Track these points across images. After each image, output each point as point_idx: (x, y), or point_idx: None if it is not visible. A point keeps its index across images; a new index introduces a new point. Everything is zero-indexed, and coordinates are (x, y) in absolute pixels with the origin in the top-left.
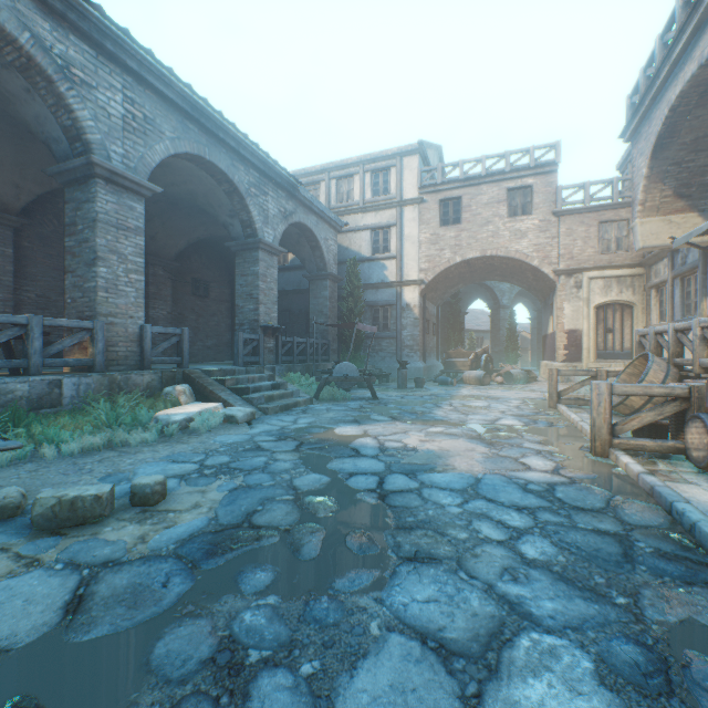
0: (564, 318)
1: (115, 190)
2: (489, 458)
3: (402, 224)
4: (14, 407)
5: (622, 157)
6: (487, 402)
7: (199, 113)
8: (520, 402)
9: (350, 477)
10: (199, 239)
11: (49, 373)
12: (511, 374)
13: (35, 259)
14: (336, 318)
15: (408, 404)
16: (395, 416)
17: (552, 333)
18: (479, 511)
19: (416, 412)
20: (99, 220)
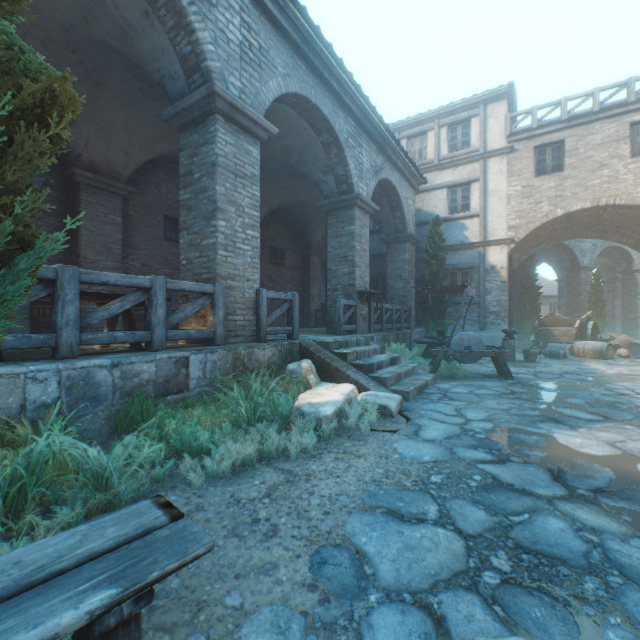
0: None
1: (233, 130)
2: None
3: (485, 178)
4: (141, 395)
5: None
6: None
7: (308, 47)
8: None
9: None
10: (279, 205)
11: (168, 346)
12: (635, 345)
13: (139, 228)
14: (414, 282)
15: (569, 388)
16: (597, 412)
17: None
18: None
19: (612, 403)
20: (218, 164)
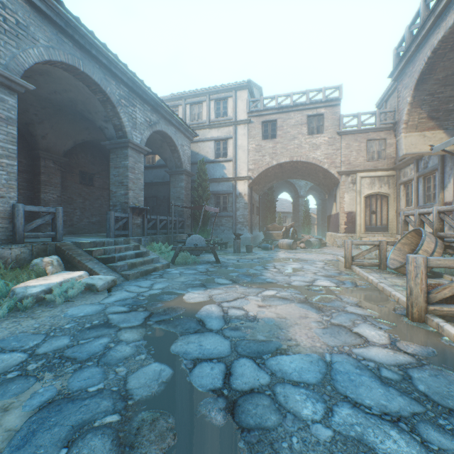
0: (345, 203)
1: None
2: (326, 328)
3: (236, 137)
4: None
5: (380, 98)
6: (300, 264)
7: (73, 30)
8: (323, 263)
9: (194, 366)
10: (84, 141)
11: None
12: (310, 241)
13: None
14: (190, 202)
15: (243, 267)
16: (234, 279)
17: (336, 214)
18: (353, 433)
19: (250, 274)
20: None
